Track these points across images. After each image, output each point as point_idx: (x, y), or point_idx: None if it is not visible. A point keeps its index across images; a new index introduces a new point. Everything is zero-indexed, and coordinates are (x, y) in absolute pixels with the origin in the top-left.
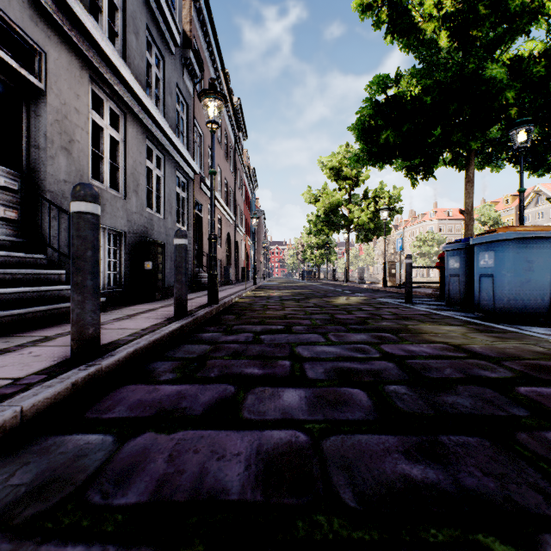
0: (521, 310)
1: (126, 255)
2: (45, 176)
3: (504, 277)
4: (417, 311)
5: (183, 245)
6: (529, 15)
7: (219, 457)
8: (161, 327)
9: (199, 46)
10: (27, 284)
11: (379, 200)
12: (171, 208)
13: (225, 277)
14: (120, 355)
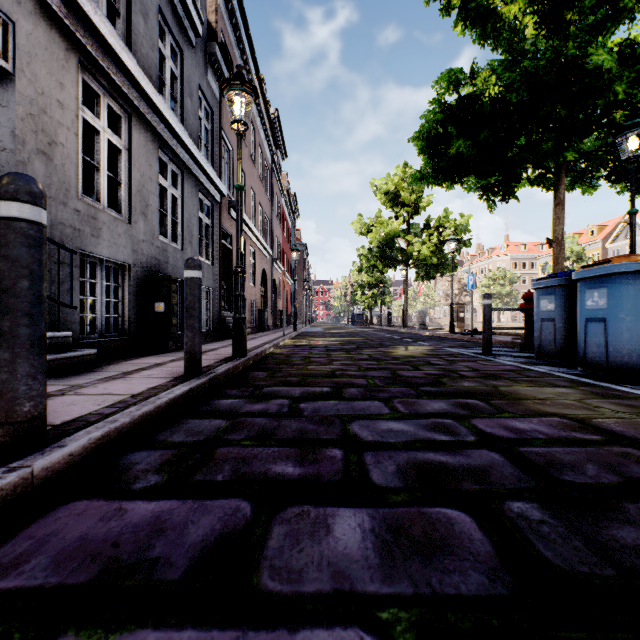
0: None
1: (130, 294)
2: None
3: (621, 322)
4: (502, 365)
5: (196, 279)
6: None
7: None
8: (160, 392)
9: (227, 42)
10: None
11: (443, 230)
12: (192, 237)
13: (259, 322)
14: (75, 445)
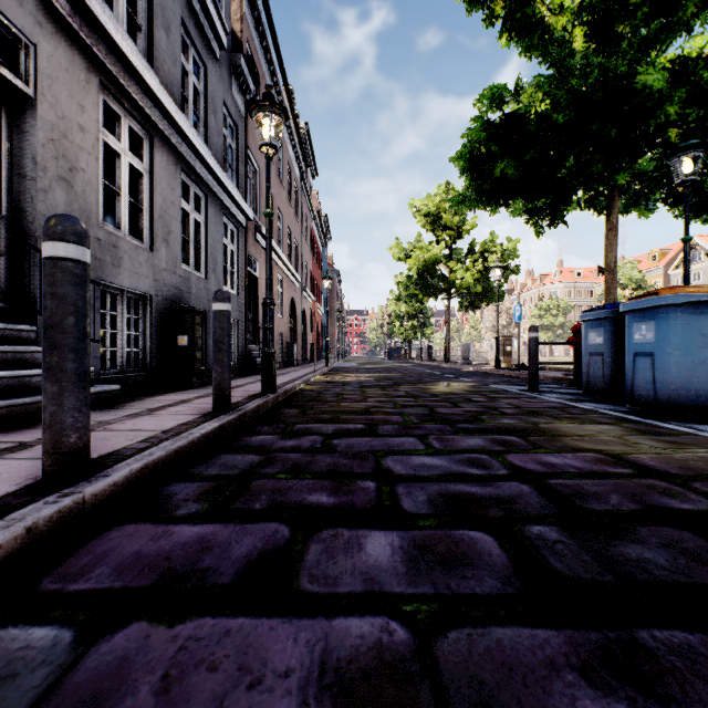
0: (693, 402)
1: (152, 326)
2: (34, 217)
3: (669, 357)
4: (546, 402)
5: (225, 312)
6: (697, 4)
7: (251, 681)
8: (191, 428)
9: (253, 52)
10: (4, 366)
11: (489, 255)
12: (215, 265)
13: (288, 356)
14: (119, 475)
